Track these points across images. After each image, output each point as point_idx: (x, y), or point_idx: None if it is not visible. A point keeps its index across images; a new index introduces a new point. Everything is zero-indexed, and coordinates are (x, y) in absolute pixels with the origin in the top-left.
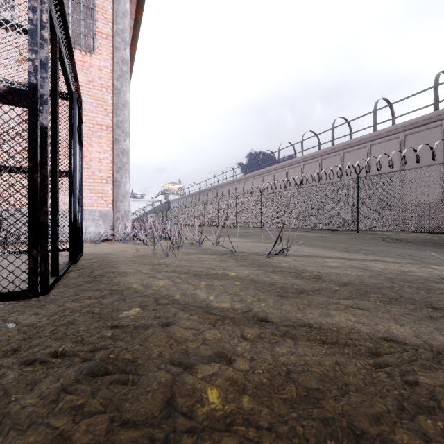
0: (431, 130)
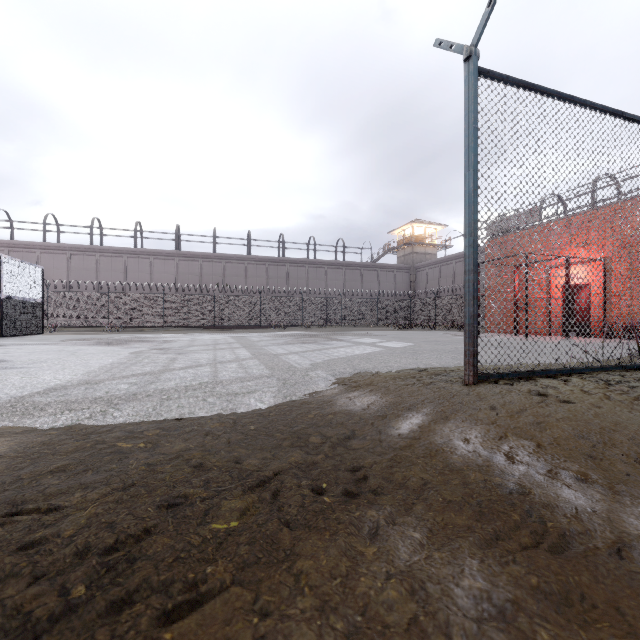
0: (90, 256)
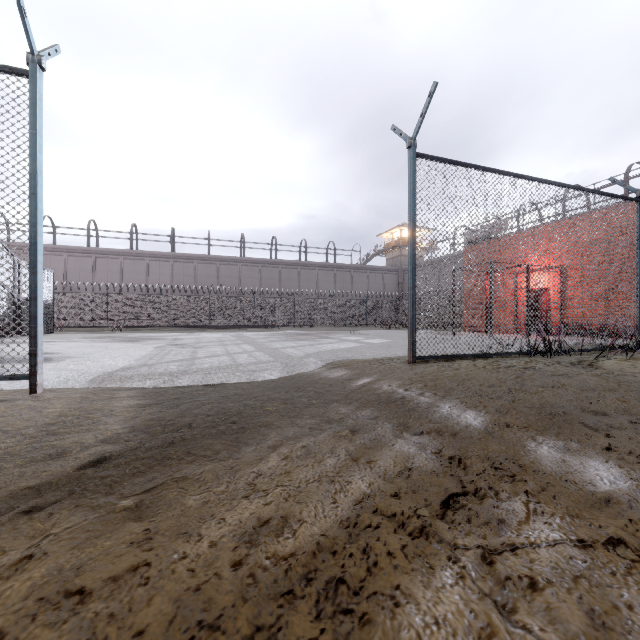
0: (86, 258)
